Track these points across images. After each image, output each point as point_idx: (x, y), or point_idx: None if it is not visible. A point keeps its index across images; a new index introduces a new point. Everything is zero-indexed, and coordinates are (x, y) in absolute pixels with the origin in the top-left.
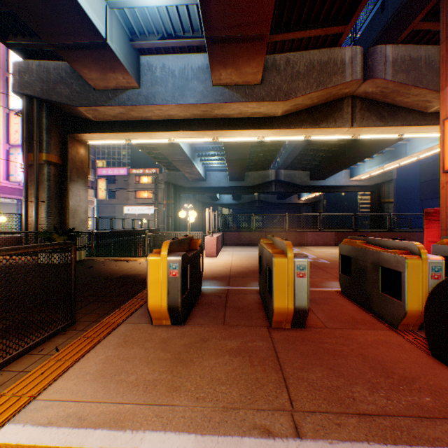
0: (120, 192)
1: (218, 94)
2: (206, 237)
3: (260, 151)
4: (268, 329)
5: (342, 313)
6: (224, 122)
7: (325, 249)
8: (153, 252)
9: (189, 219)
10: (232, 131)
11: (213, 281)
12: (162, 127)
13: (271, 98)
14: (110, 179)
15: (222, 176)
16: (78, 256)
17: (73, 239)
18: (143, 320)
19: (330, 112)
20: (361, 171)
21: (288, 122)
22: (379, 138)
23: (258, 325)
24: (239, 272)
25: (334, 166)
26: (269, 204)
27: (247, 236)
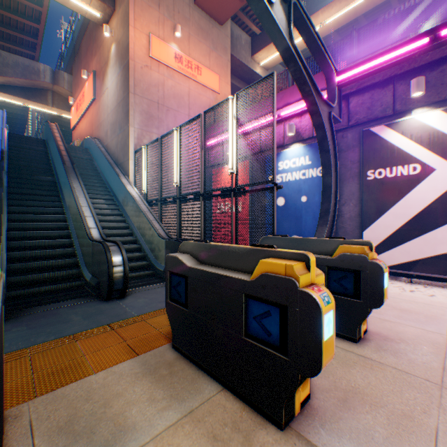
0: None
1: None
2: None
3: (9, 113)
4: None
5: None
6: None
7: None
8: None
9: None
10: None
11: None
12: None
13: None
14: None
15: None
16: None
17: None
18: None
19: (39, 95)
20: None
21: (8, 91)
22: None
23: None
24: None
25: None
26: None
27: None
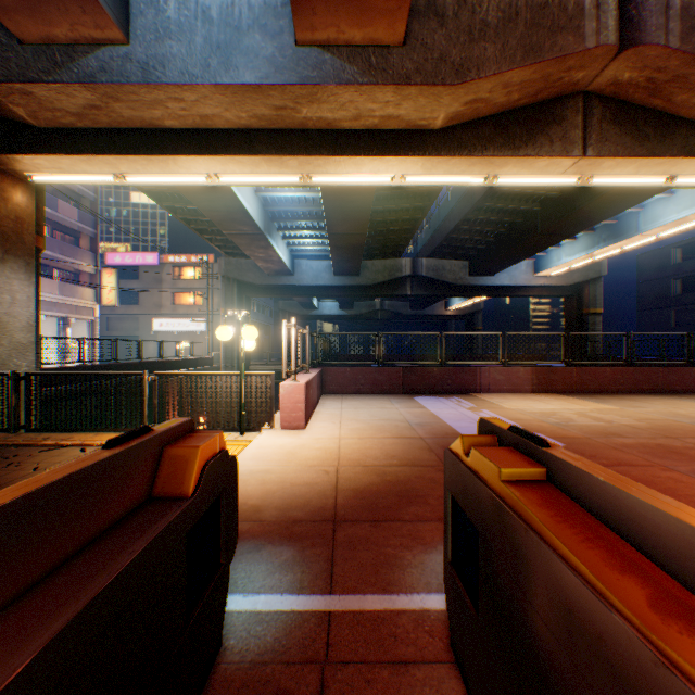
0: (147, 293)
1: (309, 64)
2: (281, 385)
3: (388, 222)
4: None
5: None
6: (323, 139)
7: (521, 402)
8: None
9: (241, 344)
10: (340, 159)
11: (279, 554)
12: (188, 144)
13: (427, 77)
14: (128, 272)
15: (321, 268)
16: None
17: None
18: None
19: (540, 124)
20: (554, 262)
21: (457, 143)
22: (606, 197)
23: None
24: (361, 494)
25: (513, 251)
26: (399, 316)
27: (368, 375)
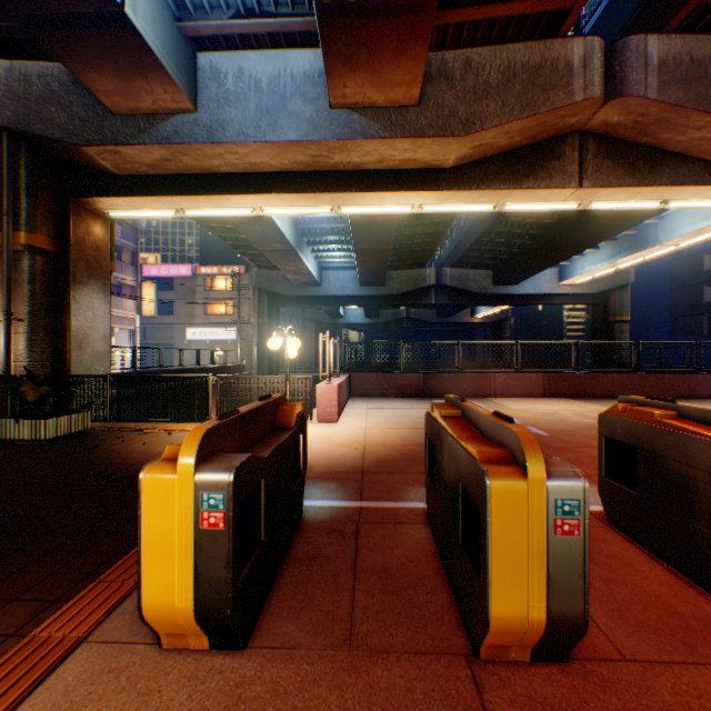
0: (181, 304)
1: (341, 123)
2: (318, 386)
3: (412, 236)
4: (471, 669)
5: (641, 596)
6: (351, 178)
7: (529, 404)
8: (163, 455)
9: (286, 353)
10: (366, 195)
11: (328, 485)
12: (239, 185)
13: (438, 131)
14: (164, 283)
15: (348, 278)
16: (75, 424)
17: (66, 391)
18: (140, 628)
19: (541, 160)
20: (578, 271)
21: (467, 179)
22: (617, 213)
23: (442, 652)
24: (381, 460)
25: (535, 262)
26: (425, 324)
27: (391, 380)
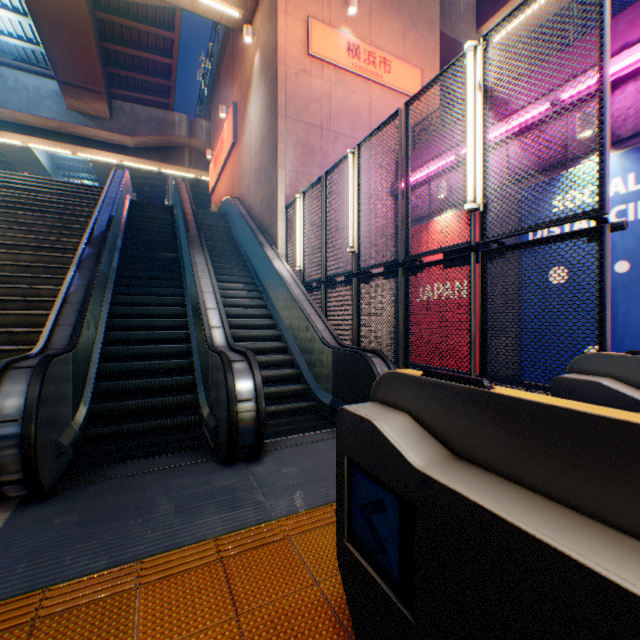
0: None
1: (74, 117)
2: None
3: (147, 186)
4: None
5: None
6: (83, 141)
7: None
8: None
9: None
10: (91, 150)
11: None
12: (15, 129)
13: (121, 132)
14: None
15: None
16: None
17: None
18: None
19: (174, 154)
20: None
21: (141, 154)
22: None
23: None
24: None
25: None
26: None
27: None
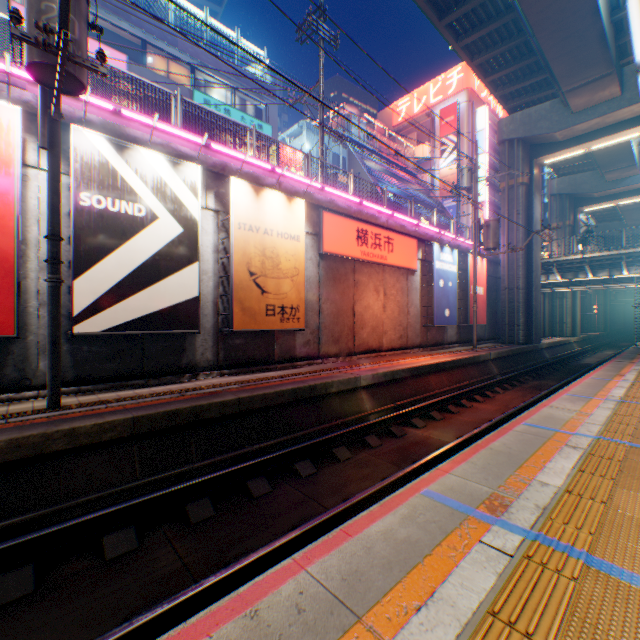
0: None
1: None
2: None
3: None
4: None
5: None
6: None
7: None
8: None
9: None
10: None
11: None
12: None
13: None
14: None
15: None
16: None
17: None
18: None
19: None
20: None
21: None
22: None
23: None
24: None
25: None
26: None
27: None
